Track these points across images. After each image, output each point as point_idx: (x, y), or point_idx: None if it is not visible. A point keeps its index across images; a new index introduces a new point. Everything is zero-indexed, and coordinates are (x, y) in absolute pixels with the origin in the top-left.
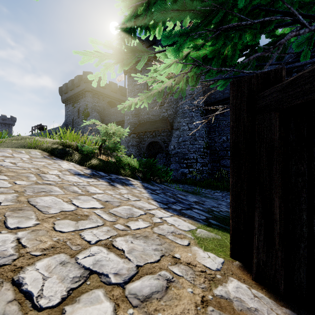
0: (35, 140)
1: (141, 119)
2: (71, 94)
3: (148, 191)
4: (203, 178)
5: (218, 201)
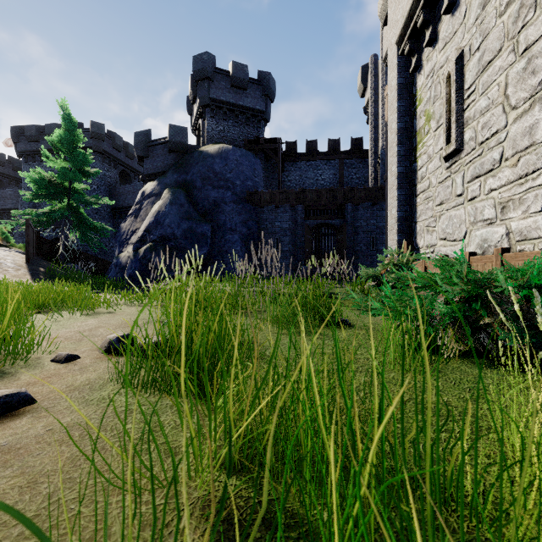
0: None
1: None
2: None
3: None
4: None
5: None
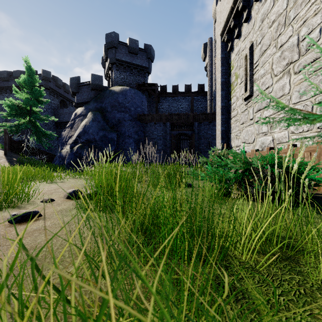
0: None
1: None
2: None
3: None
4: None
5: None
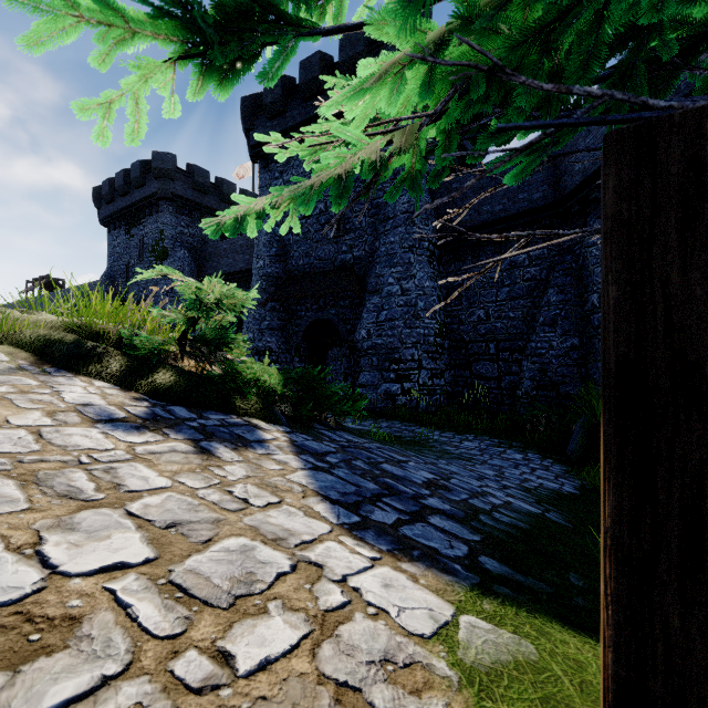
0: (6, 317)
1: (293, 267)
2: (122, 205)
3: (307, 462)
4: (434, 404)
5: (476, 466)
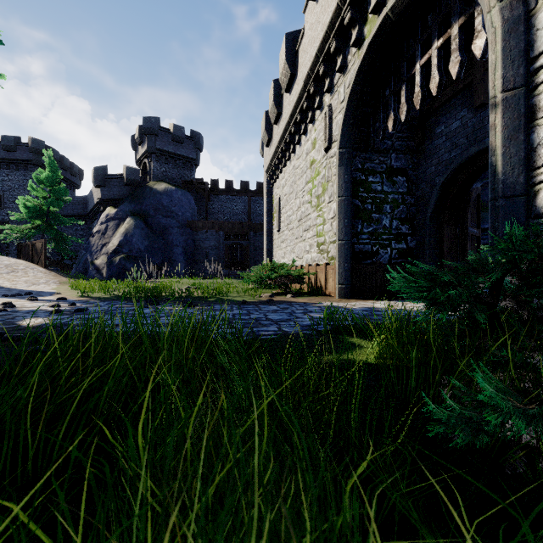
0: None
1: None
2: None
3: None
4: None
5: None
